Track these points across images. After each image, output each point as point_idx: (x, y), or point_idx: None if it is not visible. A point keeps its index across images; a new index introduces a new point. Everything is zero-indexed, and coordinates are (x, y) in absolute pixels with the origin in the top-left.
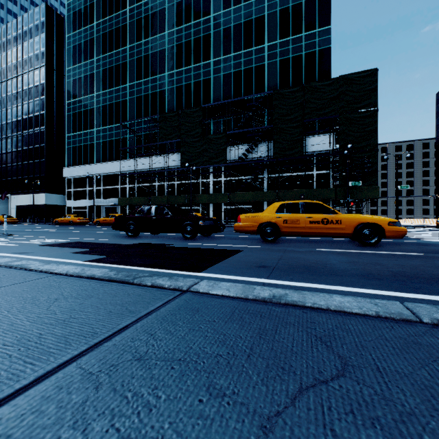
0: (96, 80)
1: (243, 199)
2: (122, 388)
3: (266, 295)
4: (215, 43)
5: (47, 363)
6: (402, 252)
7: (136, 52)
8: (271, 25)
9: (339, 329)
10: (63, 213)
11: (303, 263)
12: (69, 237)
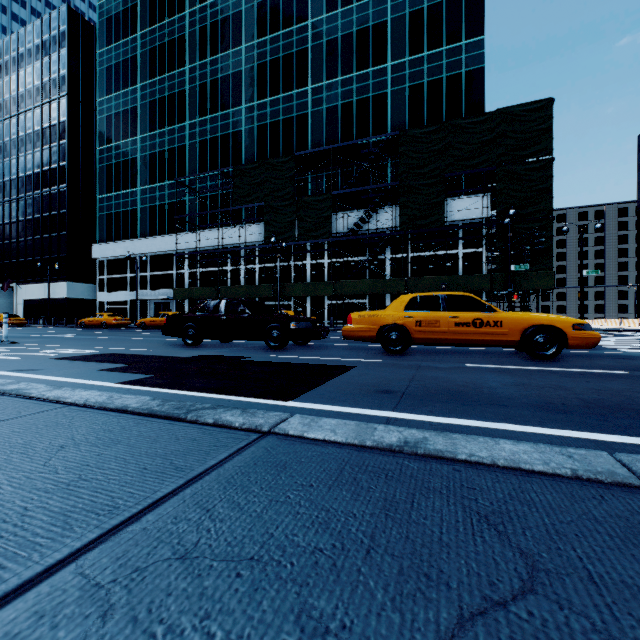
0: (140, 117)
1: (356, 290)
2: (148, 617)
3: (394, 441)
4: (314, 62)
5: (27, 564)
6: (594, 370)
7: (199, 75)
8: (396, 36)
9: (516, 501)
10: (93, 311)
11: (447, 386)
12: (99, 346)
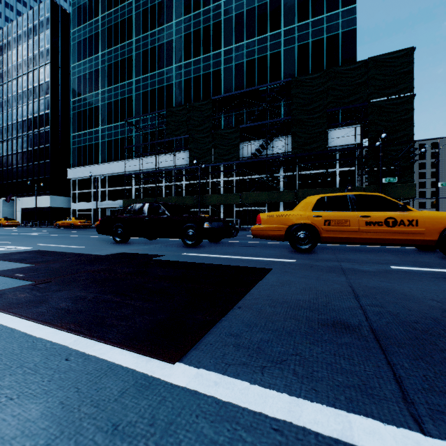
0: (101, 76)
1: (257, 199)
2: None
3: None
4: (225, 31)
5: None
6: None
7: (142, 45)
8: (288, 8)
9: None
10: (68, 216)
11: (420, 309)
12: (41, 243)
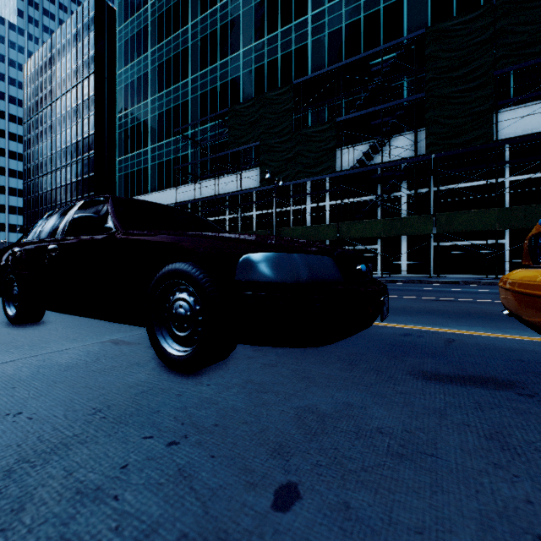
0: (151, 81)
1: (366, 232)
2: None
3: None
4: None
5: None
6: None
7: (200, 30)
8: None
9: None
10: None
11: None
12: None
